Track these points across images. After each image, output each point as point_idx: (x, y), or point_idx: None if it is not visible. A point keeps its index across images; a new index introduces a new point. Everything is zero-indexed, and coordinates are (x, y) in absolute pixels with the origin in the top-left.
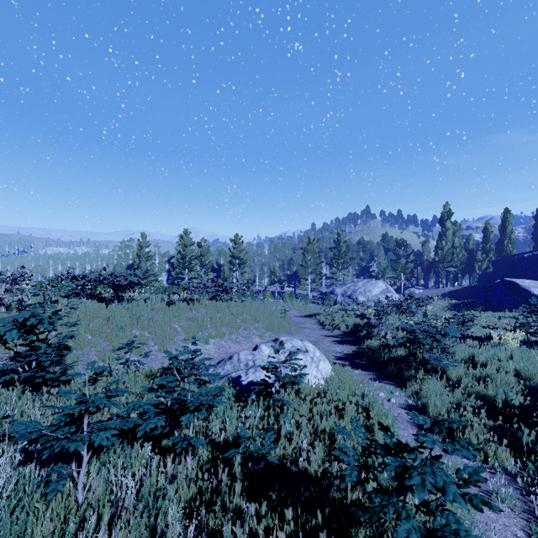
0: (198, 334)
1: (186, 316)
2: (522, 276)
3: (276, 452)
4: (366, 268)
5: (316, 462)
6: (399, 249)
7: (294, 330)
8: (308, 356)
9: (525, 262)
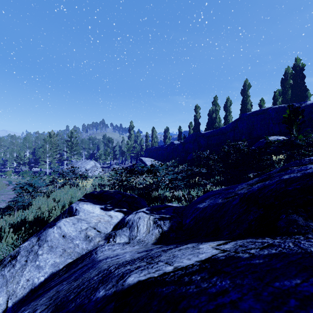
0: None
1: None
2: (152, 157)
3: None
4: (92, 154)
5: None
6: (110, 143)
7: None
8: None
9: (153, 151)
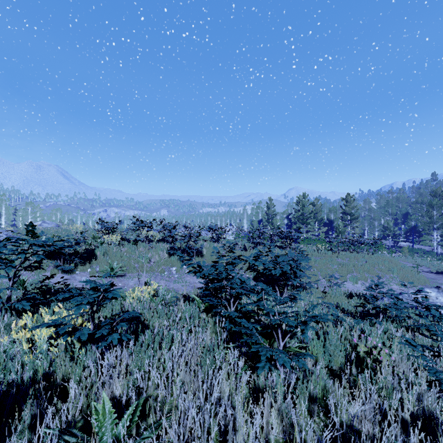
0: (347, 275)
1: (336, 262)
2: None
3: None
4: None
5: None
6: None
7: (430, 284)
8: None
9: None
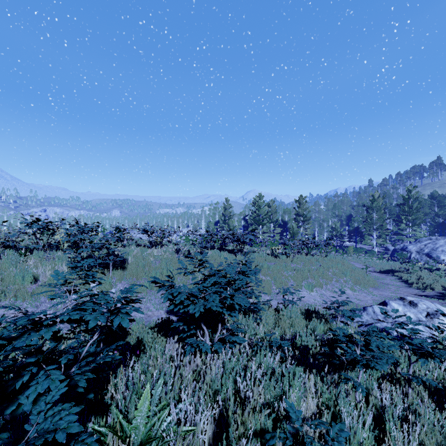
0: (302, 282)
1: (291, 267)
2: None
3: None
4: (443, 224)
5: None
6: None
7: (378, 286)
8: None
9: None
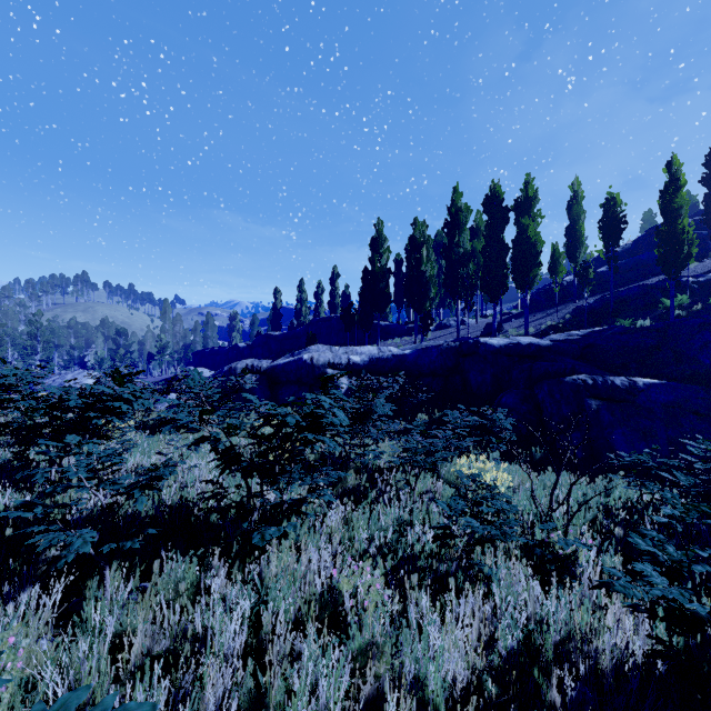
0: None
1: None
2: (205, 364)
3: None
4: (79, 358)
5: None
6: (121, 338)
7: None
8: None
9: (208, 355)
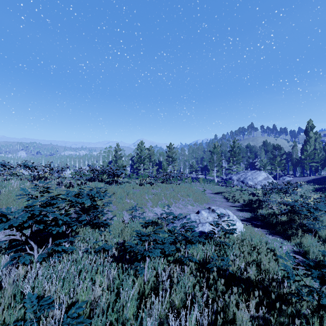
0: (158, 202)
1: (151, 192)
2: None
3: (230, 268)
4: (252, 163)
5: (253, 275)
6: (275, 151)
7: (210, 202)
8: (230, 218)
9: None
